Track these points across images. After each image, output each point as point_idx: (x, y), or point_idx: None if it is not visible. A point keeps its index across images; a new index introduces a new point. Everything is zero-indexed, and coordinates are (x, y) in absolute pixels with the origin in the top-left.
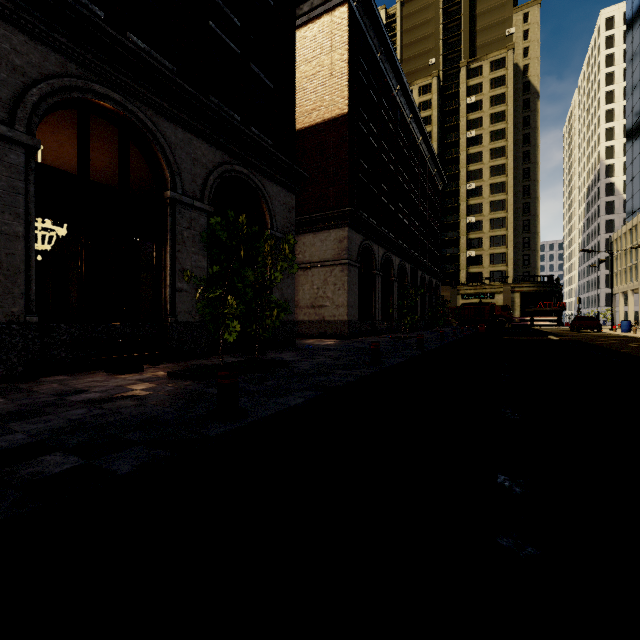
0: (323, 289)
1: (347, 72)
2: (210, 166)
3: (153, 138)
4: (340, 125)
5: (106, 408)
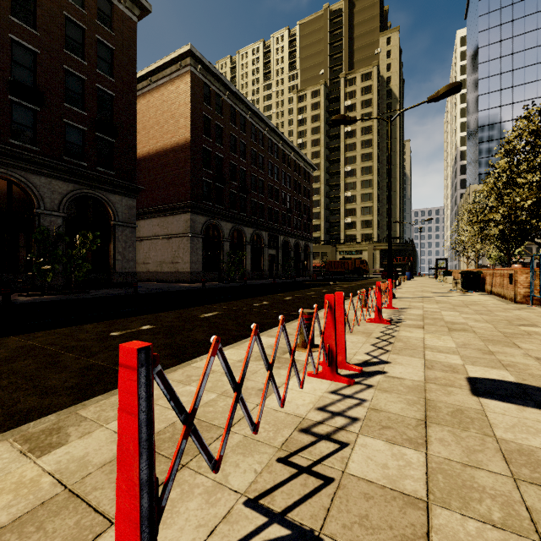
0: (178, 252)
1: (190, 115)
2: (65, 193)
3: (25, 185)
4: (186, 148)
5: None
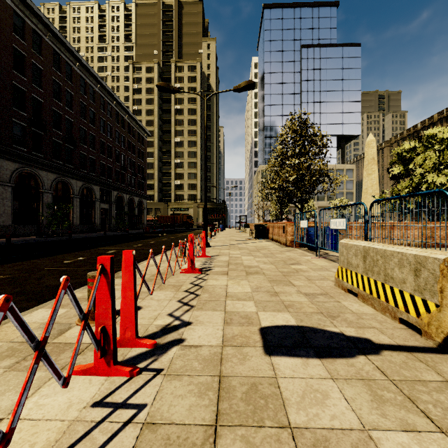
0: None
1: None
2: None
3: None
4: None
5: None
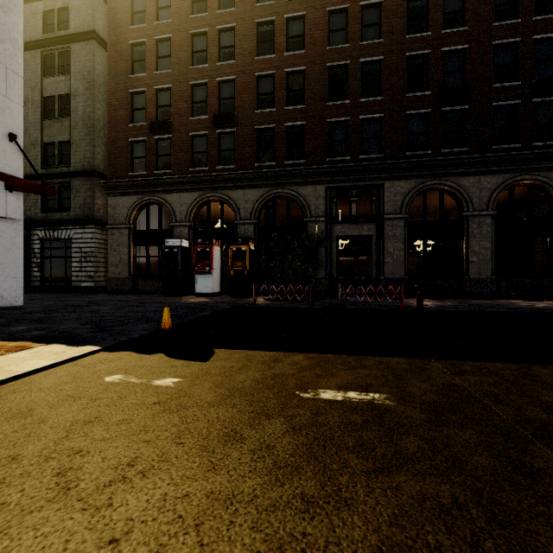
0: None
1: None
2: None
3: (547, 185)
4: None
5: (532, 306)
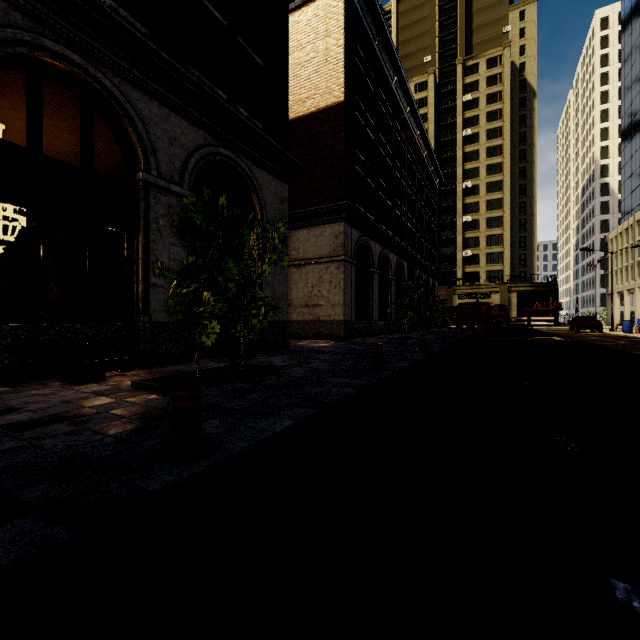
0: (318, 287)
1: (343, 58)
2: (191, 147)
3: (122, 110)
4: (336, 114)
5: (25, 438)
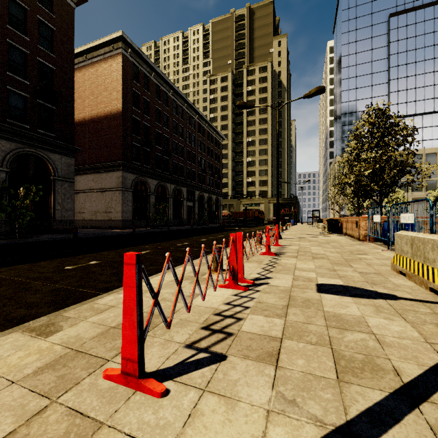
0: (111, 203)
1: (121, 90)
2: (8, 150)
3: None
4: (118, 117)
5: None
